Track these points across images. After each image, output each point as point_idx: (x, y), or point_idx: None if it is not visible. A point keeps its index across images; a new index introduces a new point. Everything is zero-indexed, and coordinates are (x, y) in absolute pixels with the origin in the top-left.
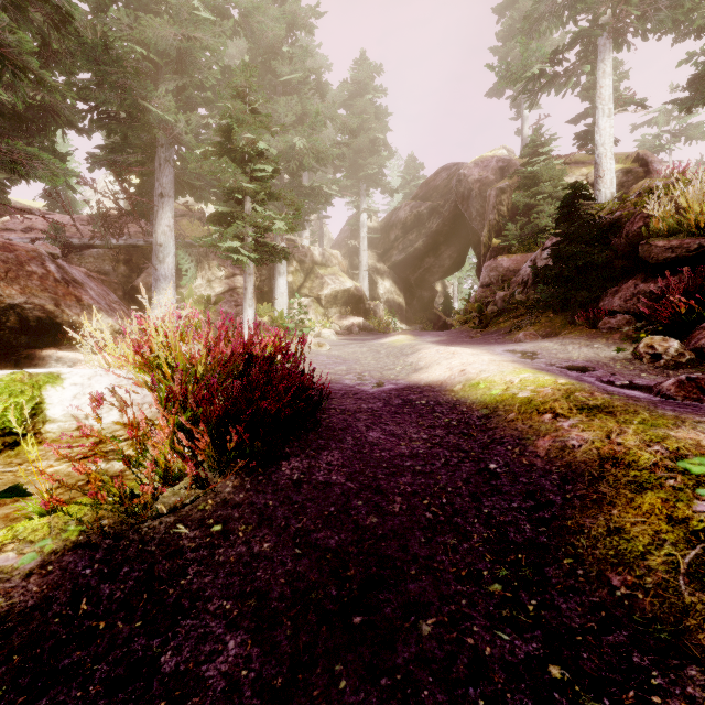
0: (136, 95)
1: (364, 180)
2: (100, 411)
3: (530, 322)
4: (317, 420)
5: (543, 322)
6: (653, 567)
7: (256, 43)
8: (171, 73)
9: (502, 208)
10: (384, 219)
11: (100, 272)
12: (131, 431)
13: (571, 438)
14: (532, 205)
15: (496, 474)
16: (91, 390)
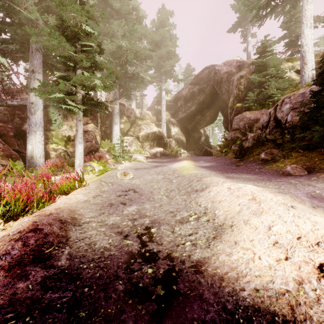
0: None
1: (163, 73)
2: None
3: (283, 155)
4: None
5: (296, 156)
6: None
7: None
8: None
9: (241, 87)
10: (175, 96)
11: (2, 121)
12: None
13: None
14: (262, 82)
15: None
16: None
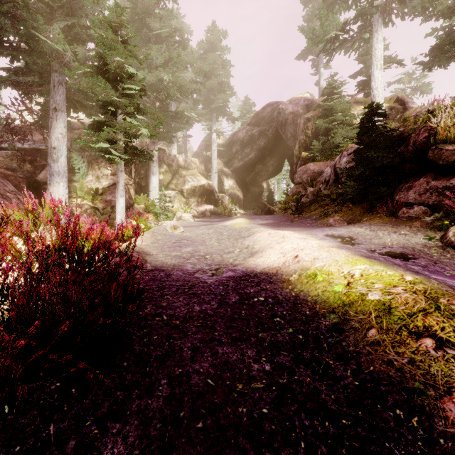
0: (28, 26)
1: (214, 110)
2: None
3: (335, 210)
4: (130, 341)
5: (345, 210)
6: None
7: (134, 4)
8: (64, 16)
9: (308, 132)
10: (229, 138)
11: (9, 169)
12: None
13: None
14: (329, 129)
15: None
16: None
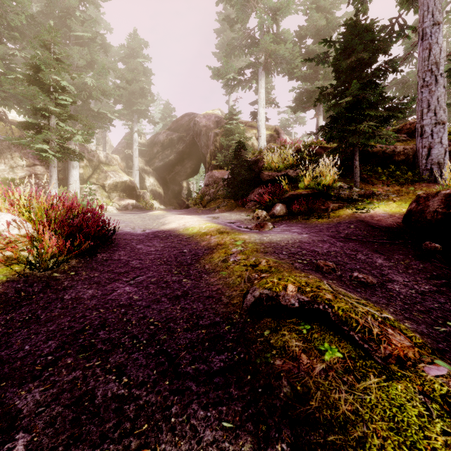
0: None
1: (136, 112)
2: (9, 229)
3: (224, 205)
4: (112, 241)
5: (229, 205)
6: (215, 262)
7: (54, 2)
8: None
9: (217, 144)
10: (150, 139)
11: None
12: (28, 237)
13: (212, 240)
14: (230, 145)
15: (185, 252)
16: (3, 220)
